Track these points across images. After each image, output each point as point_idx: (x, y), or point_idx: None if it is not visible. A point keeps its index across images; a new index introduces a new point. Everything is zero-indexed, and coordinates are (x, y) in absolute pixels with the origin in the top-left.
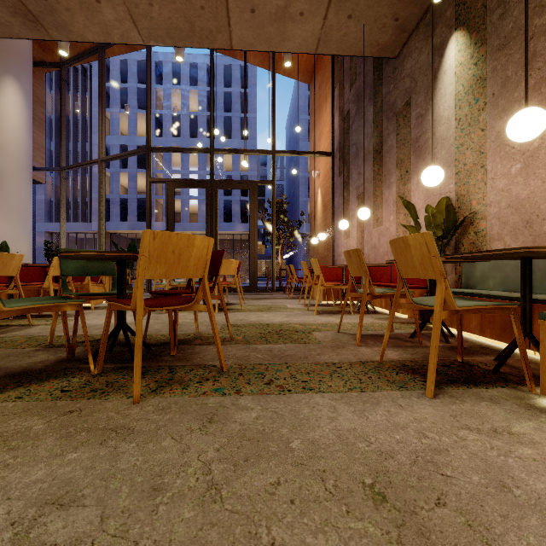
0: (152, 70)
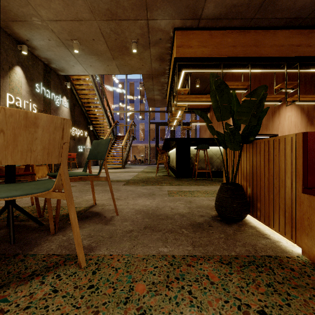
0: None
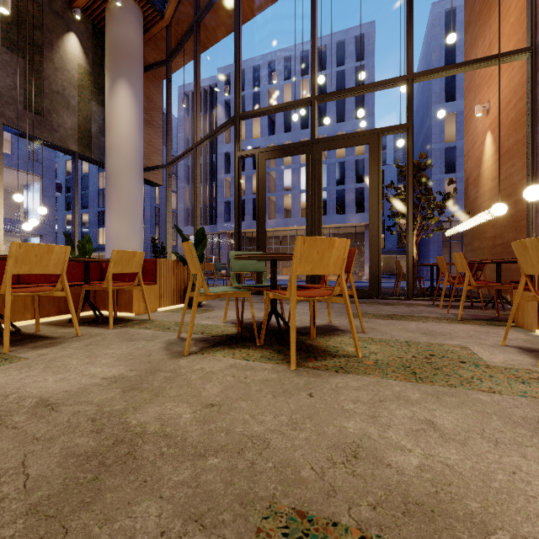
0: (265, 72)
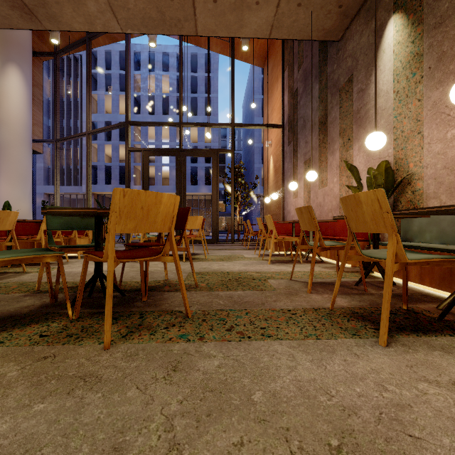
0: (131, 59)
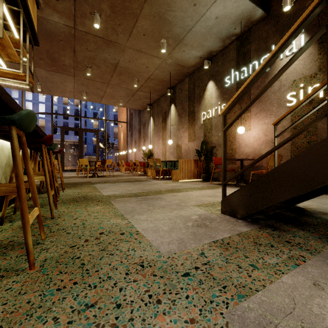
0: None
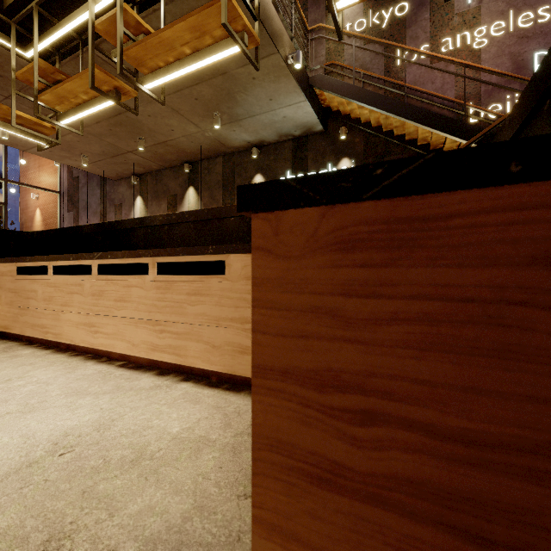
0: None
